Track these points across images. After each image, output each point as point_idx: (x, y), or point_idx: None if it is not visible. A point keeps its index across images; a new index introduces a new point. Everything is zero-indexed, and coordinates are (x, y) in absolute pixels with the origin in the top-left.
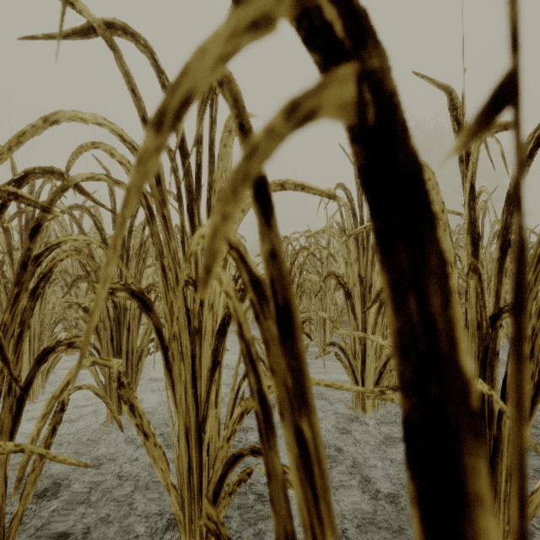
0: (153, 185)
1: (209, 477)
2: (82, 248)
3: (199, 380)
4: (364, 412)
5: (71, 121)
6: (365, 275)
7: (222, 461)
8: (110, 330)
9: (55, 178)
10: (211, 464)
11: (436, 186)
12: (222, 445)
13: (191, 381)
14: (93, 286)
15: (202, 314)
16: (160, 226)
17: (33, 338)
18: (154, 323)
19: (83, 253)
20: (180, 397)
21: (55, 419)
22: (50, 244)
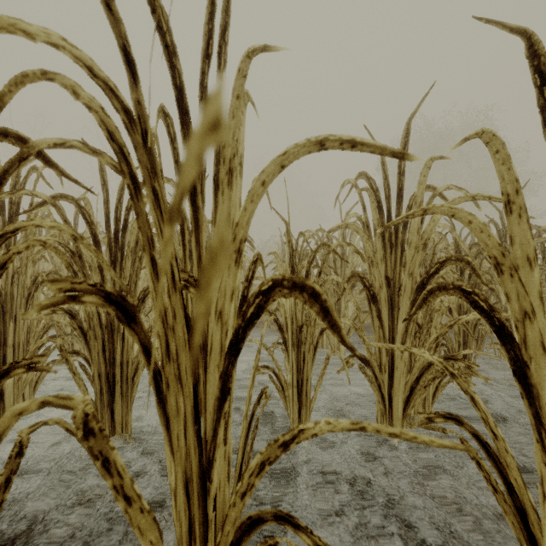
0: (138, 145)
1: (217, 541)
2: (68, 244)
3: (203, 413)
4: None
5: (6, 32)
6: (393, 276)
7: (234, 524)
8: (101, 339)
9: (10, 142)
10: (218, 519)
11: (508, 160)
12: (234, 501)
13: (192, 415)
14: None
15: (207, 324)
16: (149, 204)
17: (17, 347)
18: (141, 339)
19: (50, 244)
20: (178, 439)
21: (9, 467)
22: (3, 231)
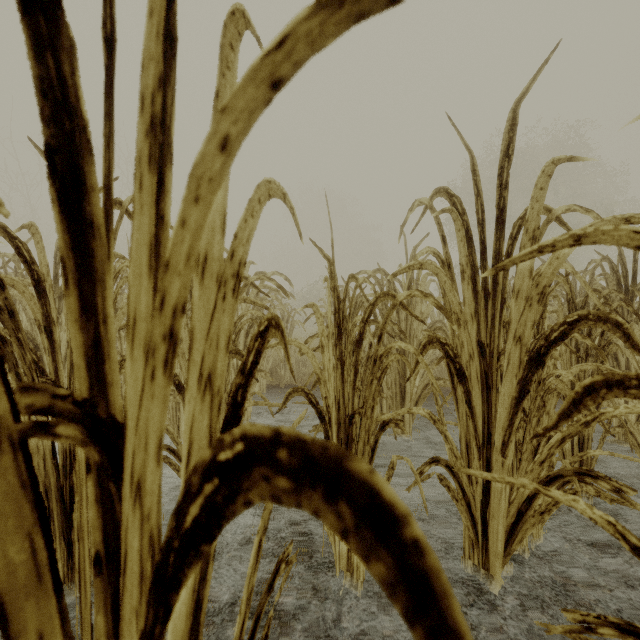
0: None
1: None
2: None
3: None
4: (488, 574)
5: None
6: (490, 341)
7: None
8: None
9: None
10: None
11: None
12: None
13: None
14: (13, 362)
15: (121, 499)
16: None
17: None
18: None
19: None
20: None
21: None
22: None
